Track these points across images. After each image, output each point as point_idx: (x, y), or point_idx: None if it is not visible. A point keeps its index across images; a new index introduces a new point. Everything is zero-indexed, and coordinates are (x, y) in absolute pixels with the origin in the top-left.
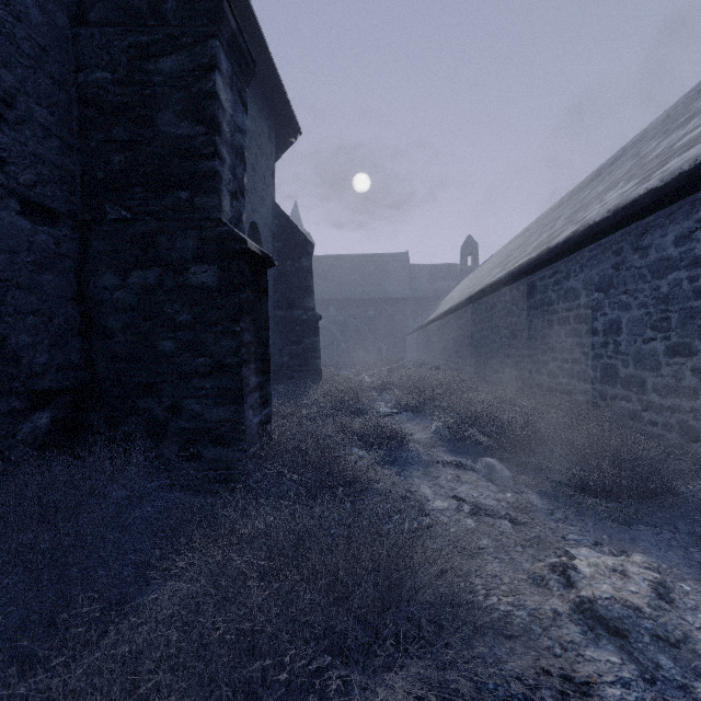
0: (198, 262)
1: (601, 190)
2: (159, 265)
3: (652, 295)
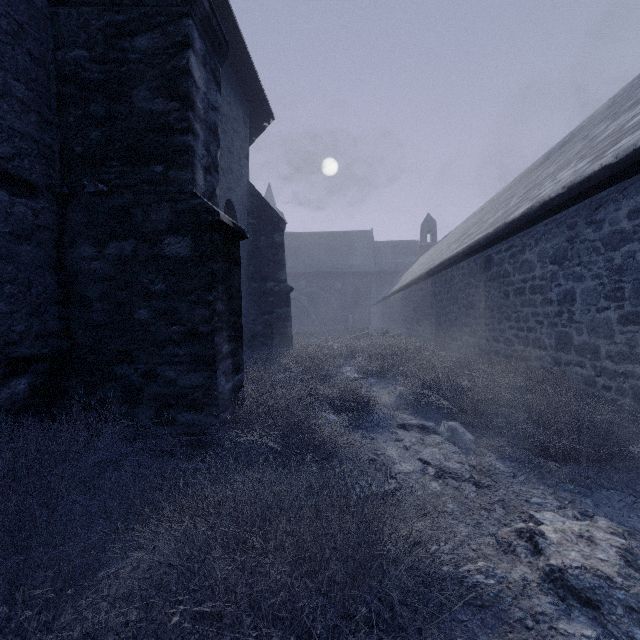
0: (172, 233)
1: (554, 169)
2: (134, 236)
3: (605, 266)
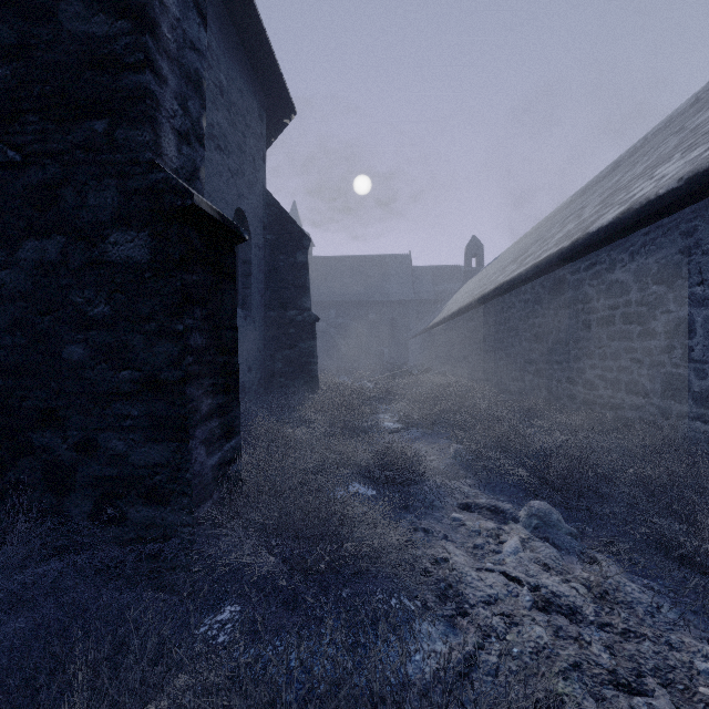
0: (121, 226)
1: (642, 169)
2: (63, 231)
3: None
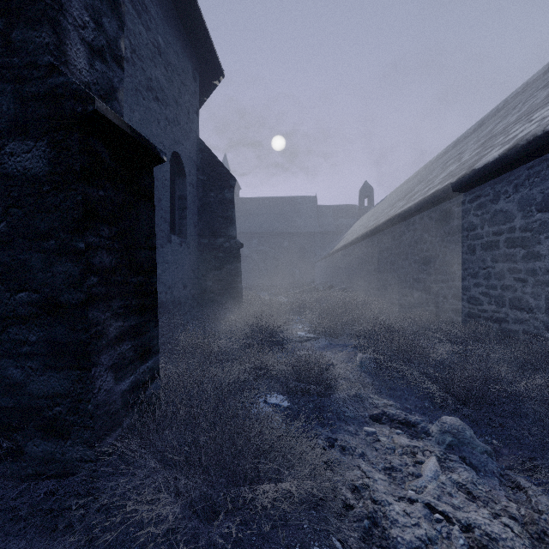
0: (17, 135)
1: (516, 118)
2: None
3: None
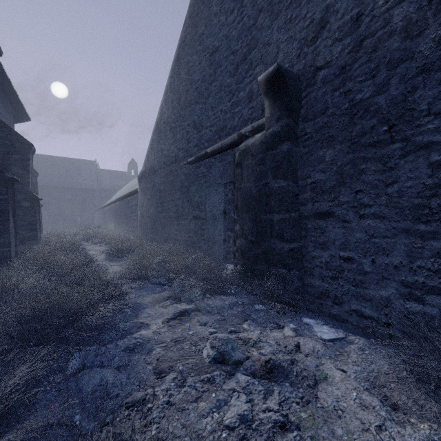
0: (24, 201)
1: None
2: None
3: None
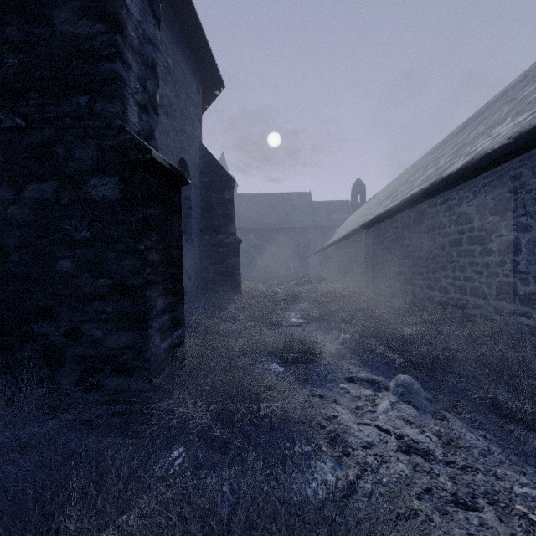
0: (98, 173)
1: (483, 129)
2: (56, 177)
3: None
